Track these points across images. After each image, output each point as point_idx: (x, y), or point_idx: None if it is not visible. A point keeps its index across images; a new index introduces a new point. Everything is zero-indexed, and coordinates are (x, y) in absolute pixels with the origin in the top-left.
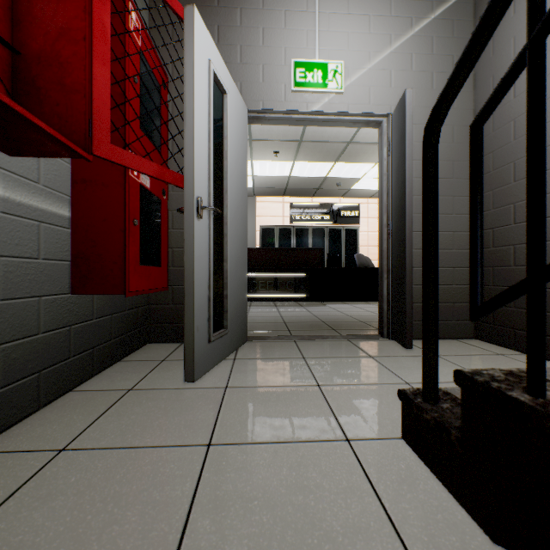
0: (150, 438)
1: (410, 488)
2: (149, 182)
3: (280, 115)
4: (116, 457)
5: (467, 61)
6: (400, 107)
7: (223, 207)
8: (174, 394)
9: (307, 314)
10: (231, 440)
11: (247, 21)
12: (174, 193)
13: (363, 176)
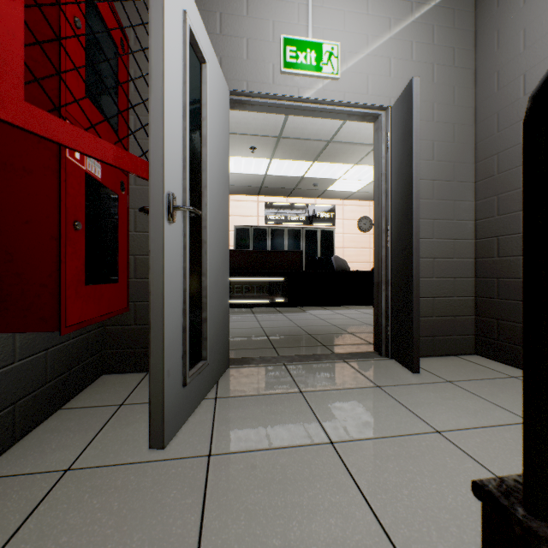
0: None
1: None
2: (99, 170)
3: (267, 100)
4: None
5: None
6: (403, 99)
7: (202, 206)
8: (133, 475)
9: (289, 323)
10: None
11: None
12: (136, 187)
13: (340, 177)
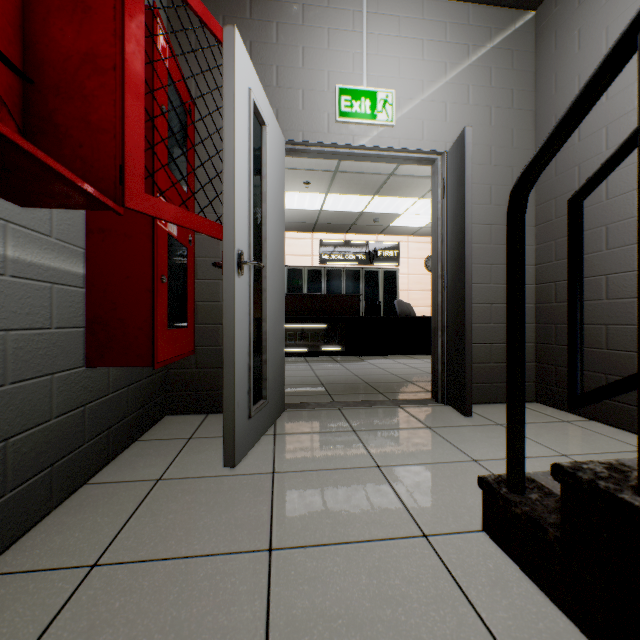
0: (199, 544)
1: (504, 592)
2: (176, 229)
3: (322, 148)
4: (163, 572)
5: (565, 130)
6: (457, 146)
7: (262, 258)
8: (213, 483)
9: (345, 372)
10: (294, 542)
11: (284, 37)
12: (197, 237)
13: (404, 212)
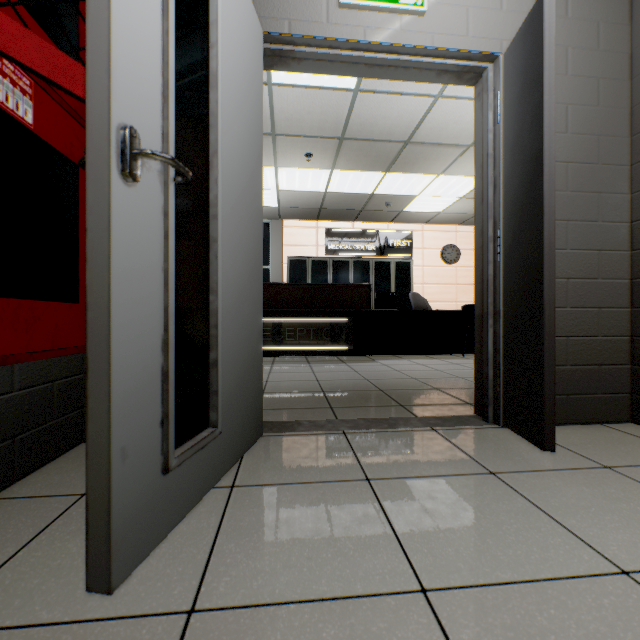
0: None
1: None
2: (29, 110)
3: (319, 50)
4: None
5: None
6: (526, 31)
7: (209, 184)
8: None
9: (353, 375)
10: None
11: None
12: None
13: (419, 193)
